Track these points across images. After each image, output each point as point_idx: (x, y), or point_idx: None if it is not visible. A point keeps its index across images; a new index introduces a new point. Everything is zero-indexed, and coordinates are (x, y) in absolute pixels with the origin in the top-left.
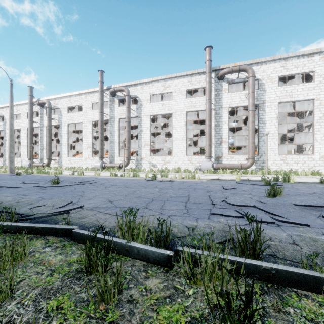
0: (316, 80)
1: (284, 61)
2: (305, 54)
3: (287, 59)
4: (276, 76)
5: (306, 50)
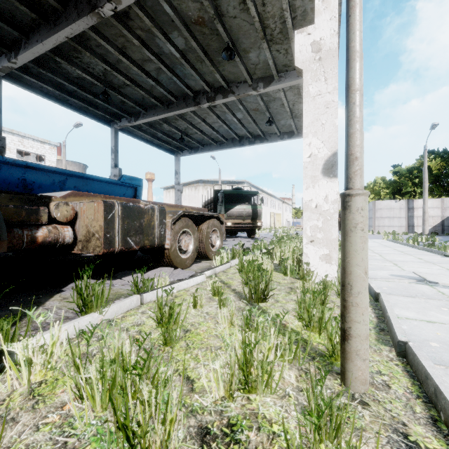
0: (47, 163)
1: (22, 138)
2: (39, 140)
3: (24, 138)
4: (14, 147)
5: (40, 138)
